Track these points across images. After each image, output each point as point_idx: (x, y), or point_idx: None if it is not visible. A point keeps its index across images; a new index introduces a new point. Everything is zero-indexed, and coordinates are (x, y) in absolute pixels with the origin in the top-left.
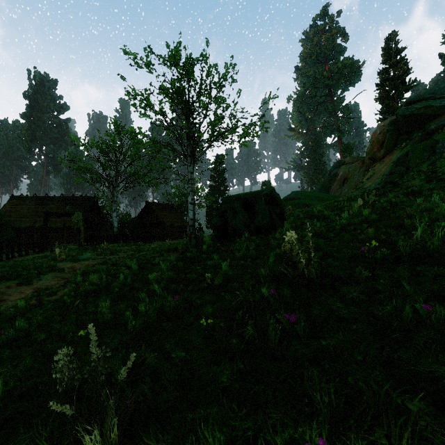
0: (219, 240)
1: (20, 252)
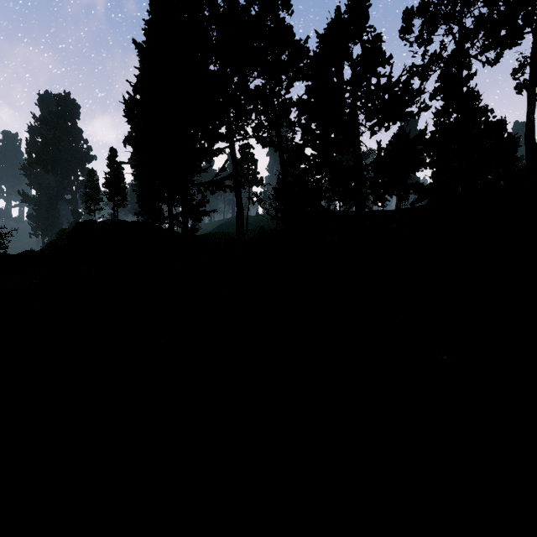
0: None
1: None
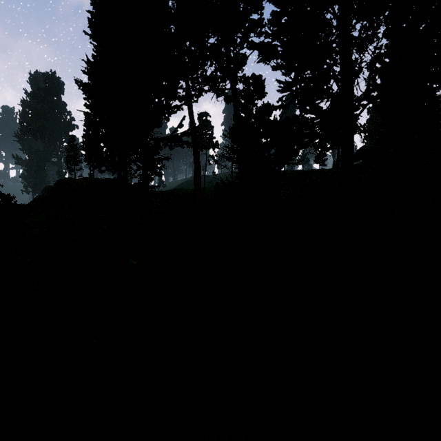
0: None
1: None
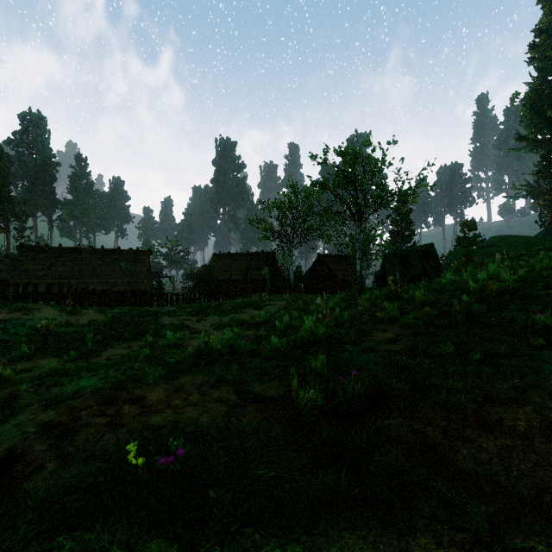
0: (380, 288)
1: (232, 297)
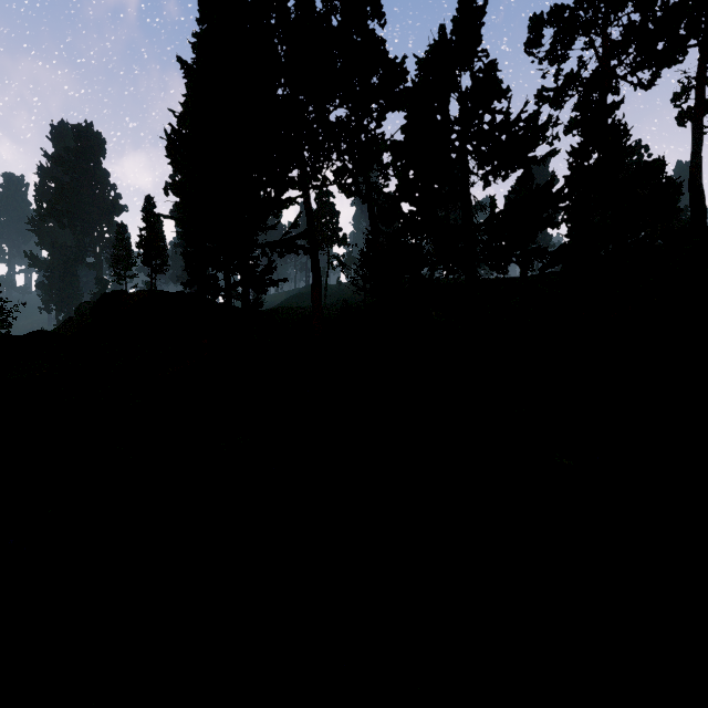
0: None
1: None
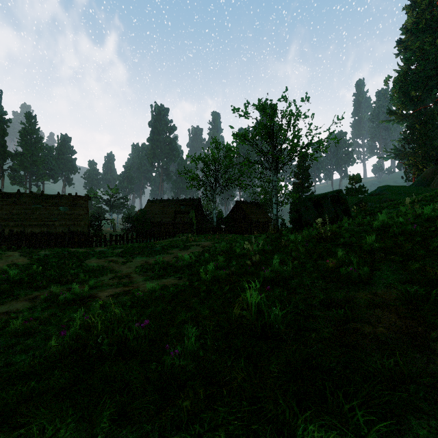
0: (295, 229)
1: (163, 237)
